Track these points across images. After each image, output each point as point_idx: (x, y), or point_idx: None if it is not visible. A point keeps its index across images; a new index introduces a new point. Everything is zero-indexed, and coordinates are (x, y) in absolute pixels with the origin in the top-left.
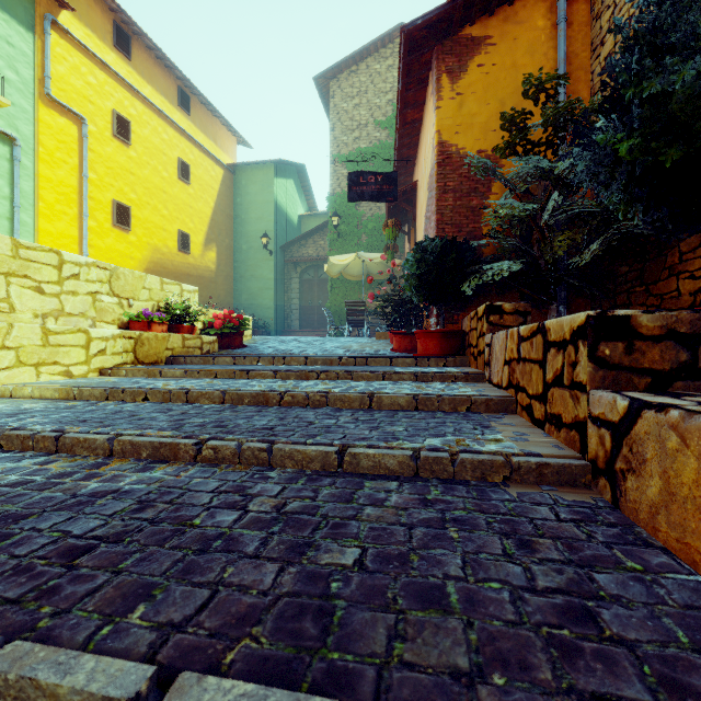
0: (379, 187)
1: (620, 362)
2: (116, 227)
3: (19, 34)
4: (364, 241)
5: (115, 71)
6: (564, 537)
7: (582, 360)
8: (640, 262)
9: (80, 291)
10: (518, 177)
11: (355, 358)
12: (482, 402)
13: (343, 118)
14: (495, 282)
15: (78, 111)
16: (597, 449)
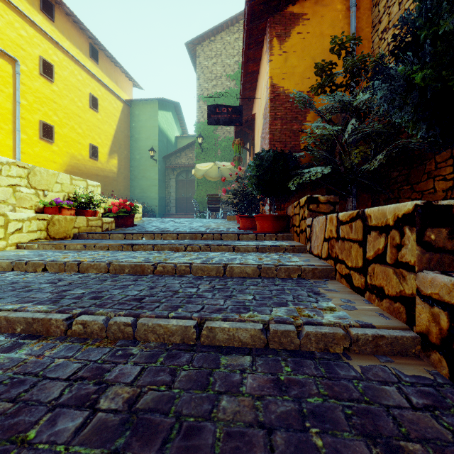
0: (230, 116)
1: (444, 245)
2: (42, 139)
3: None
4: (219, 154)
5: (41, 28)
6: (431, 437)
7: (408, 244)
8: (408, 169)
9: (2, 184)
10: (326, 109)
11: (213, 234)
12: (309, 270)
13: (205, 72)
14: (310, 181)
15: (12, 54)
16: (428, 324)
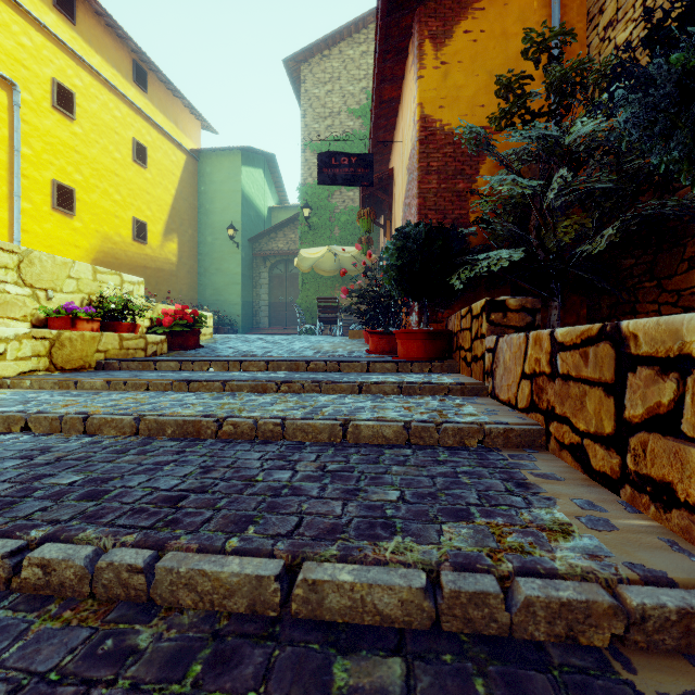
0: (353, 170)
1: None
2: (57, 211)
3: None
4: (336, 235)
5: (55, 34)
6: None
7: None
8: (654, 253)
9: None
10: (514, 154)
11: (325, 363)
12: (499, 433)
13: (315, 105)
14: (485, 275)
15: (8, 75)
16: None
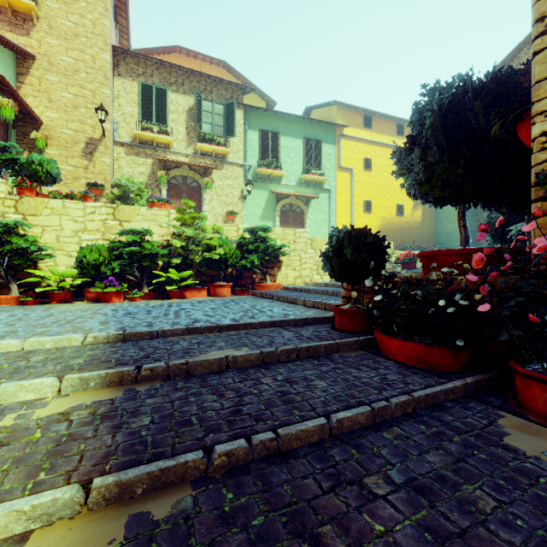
0: None
1: None
2: (365, 212)
3: (331, 148)
4: None
5: (364, 139)
6: None
7: None
8: None
9: None
10: None
11: None
12: None
13: None
14: None
15: (350, 167)
16: None
